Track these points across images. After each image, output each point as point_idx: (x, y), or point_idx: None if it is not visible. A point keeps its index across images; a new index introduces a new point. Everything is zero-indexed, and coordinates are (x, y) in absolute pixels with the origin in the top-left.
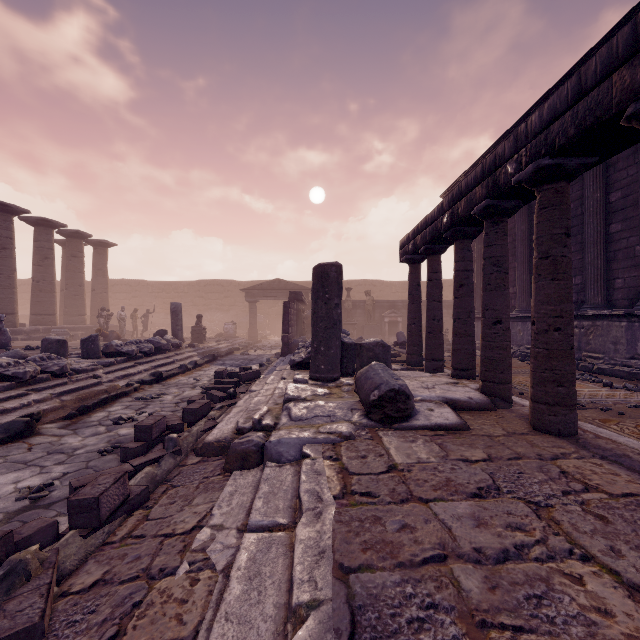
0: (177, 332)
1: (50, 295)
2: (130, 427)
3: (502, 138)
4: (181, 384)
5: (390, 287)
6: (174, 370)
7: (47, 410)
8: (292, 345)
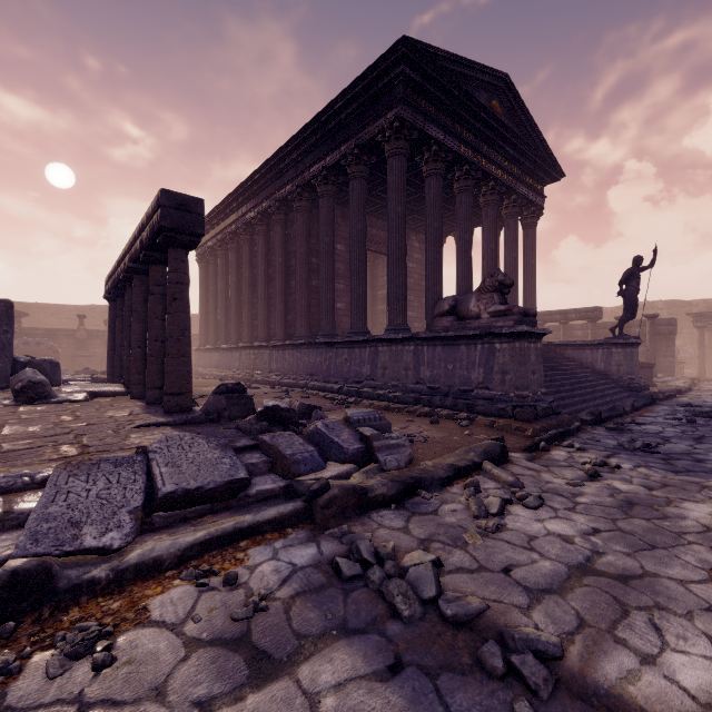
0: None
1: None
2: None
3: (218, 207)
4: None
5: None
6: None
7: None
8: None
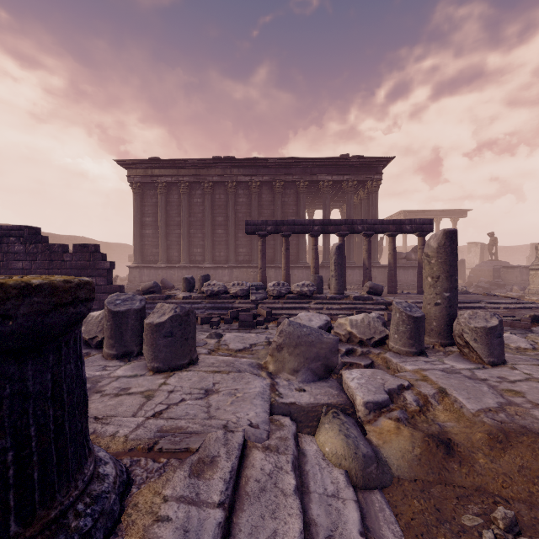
0: None
1: None
2: None
3: (205, 160)
4: None
5: None
6: None
7: None
8: None
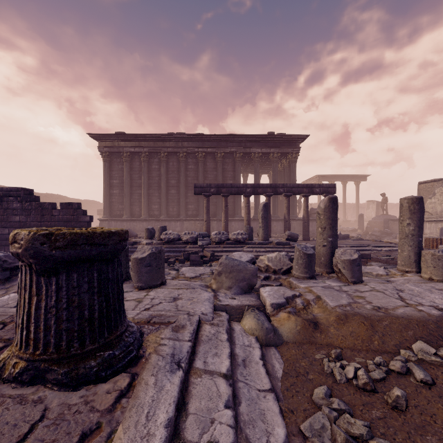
0: None
1: None
2: None
3: (162, 135)
4: None
5: None
6: None
7: None
8: None
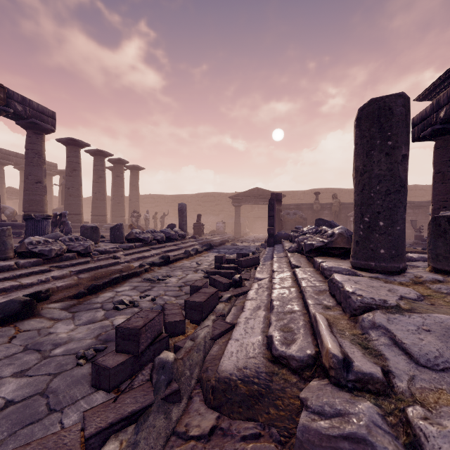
0: (183, 226)
1: (103, 202)
2: (129, 314)
3: None
4: (185, 267)
5: (348, 194)
6: (180, 255)
7: (61, 287)
8: (276, 237)
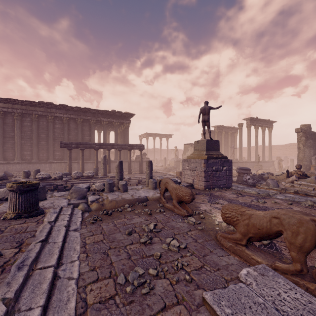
0: None
1: None
2: None
3: (33, 102)
4: None
5: None
6: None
7: None
8: None
